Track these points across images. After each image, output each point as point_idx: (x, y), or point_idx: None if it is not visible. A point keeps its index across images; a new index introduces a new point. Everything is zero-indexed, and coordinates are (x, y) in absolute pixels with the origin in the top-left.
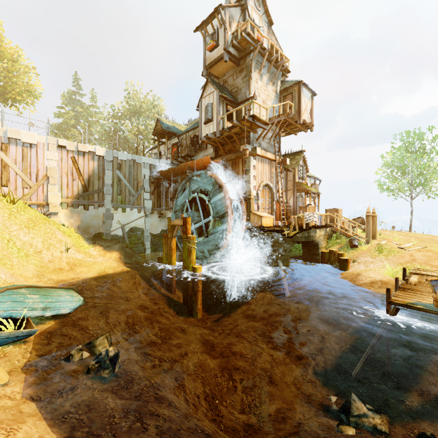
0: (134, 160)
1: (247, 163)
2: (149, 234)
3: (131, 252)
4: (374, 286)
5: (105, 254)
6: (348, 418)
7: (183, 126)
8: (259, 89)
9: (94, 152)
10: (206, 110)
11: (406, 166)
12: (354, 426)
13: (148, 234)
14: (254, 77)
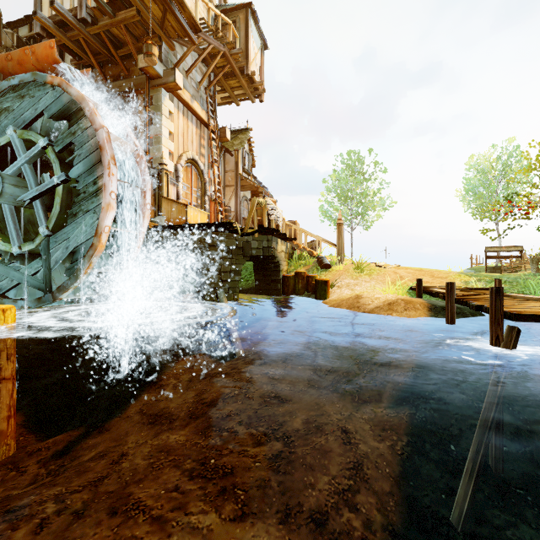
0: None
1: (155, 101)
2: None
3: None
4: (396, 309)
5: None
6: None
7: None
8: None
9: None
10: None
11: (350, 190)
12: None
13: None
14: None
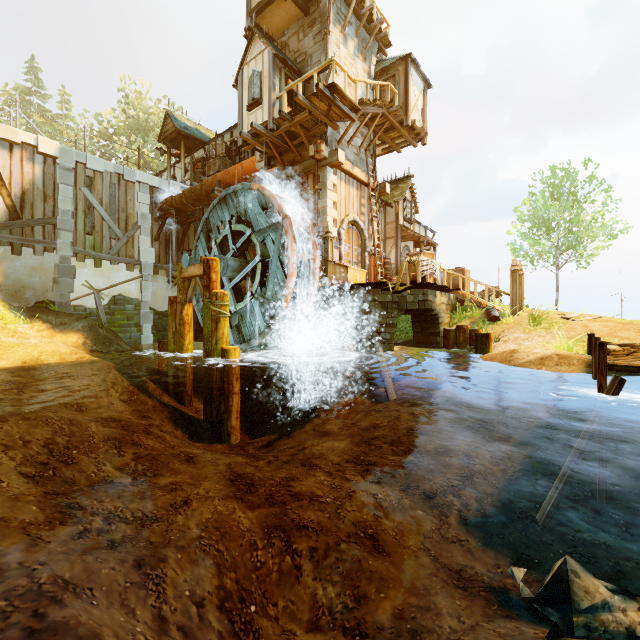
0: (120, 175)
1: (322, 179)
2: (150, 310)
3: (110, 335)
4: (547, 363)
5: (53, 336)
6: (568, 617)
7: (213, 133)
8: (341, 59)
9: (33, 146)
10: (250, 84)
11: (552, 218)
12: (584, 634)
13: (147, 310)
14: (334, 37)
